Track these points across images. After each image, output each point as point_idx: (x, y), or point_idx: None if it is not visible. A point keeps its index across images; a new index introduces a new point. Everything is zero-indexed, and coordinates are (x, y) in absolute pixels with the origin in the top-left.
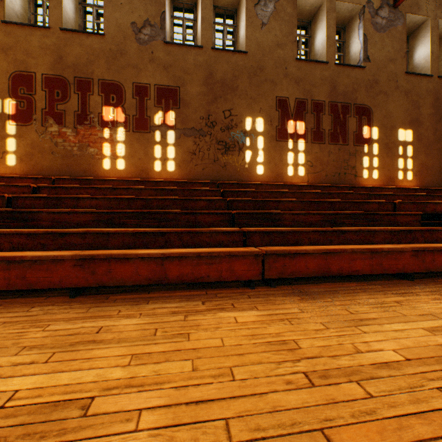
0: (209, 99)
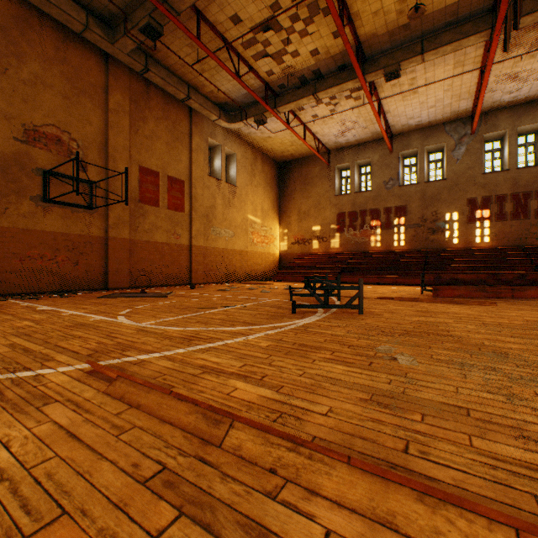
0: (423, 208)
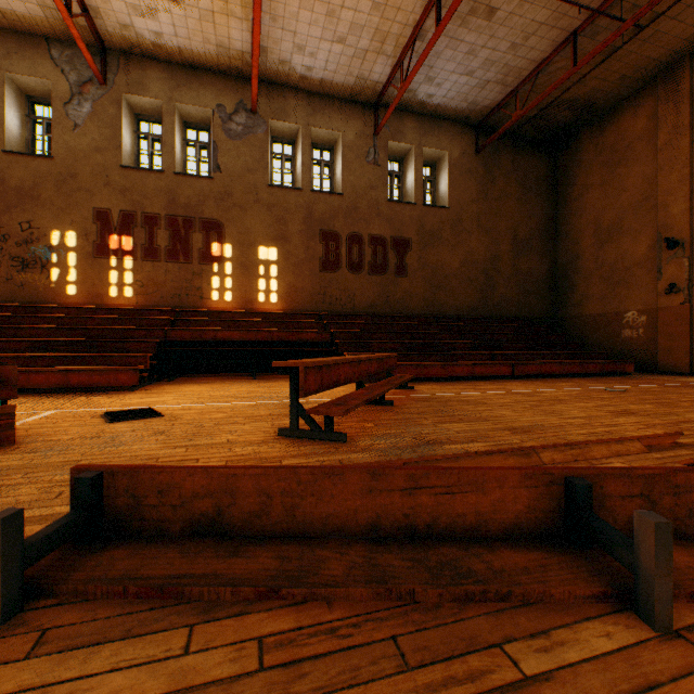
0: (1, 209)
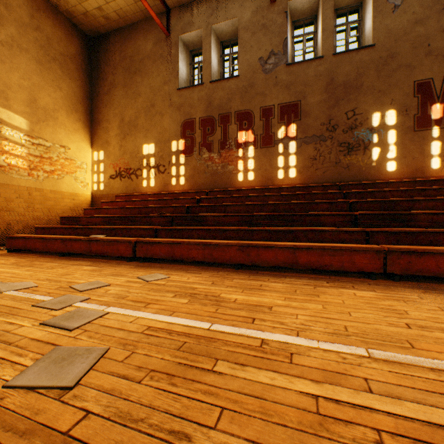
0: (330, 105)
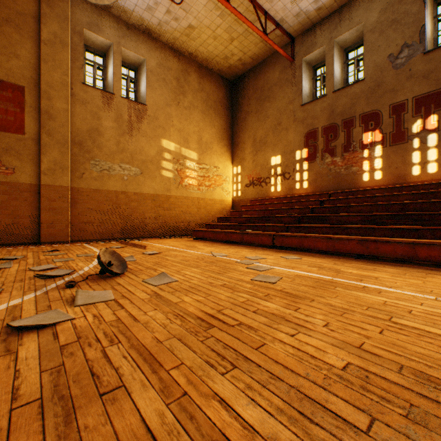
0: None
